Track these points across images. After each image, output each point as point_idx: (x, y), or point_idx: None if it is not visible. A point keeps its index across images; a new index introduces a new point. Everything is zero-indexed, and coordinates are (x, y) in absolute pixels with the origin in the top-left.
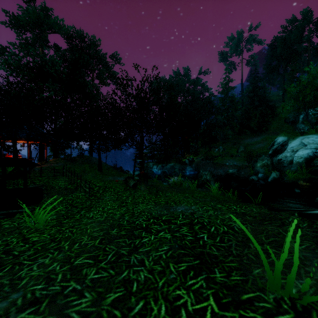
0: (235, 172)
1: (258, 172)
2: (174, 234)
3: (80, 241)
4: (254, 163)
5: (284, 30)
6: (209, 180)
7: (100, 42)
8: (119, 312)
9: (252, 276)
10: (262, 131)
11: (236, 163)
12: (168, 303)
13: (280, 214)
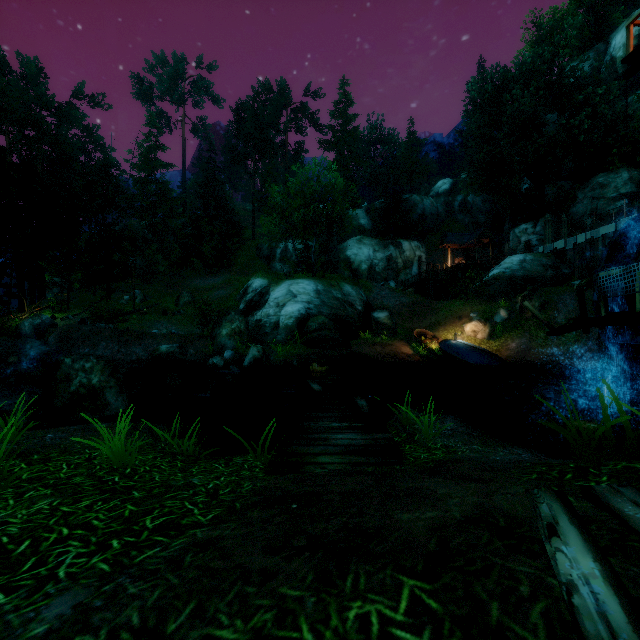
0: (176, 350)
1: (223, 348)
2: None
3: None
4: (215, 329)
5: (256, 96)
6: (102, 388)
7: None
8: None
9: None
10: (222, 267)
11: (176, 330)
12: None
13: None
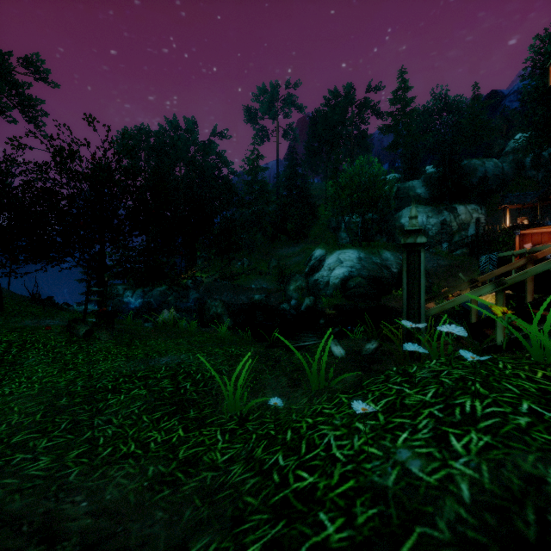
0: (263, 298)
1: (291, 298)
2: (152, 389)
3: (8, 421)
4: (286, 286)
5: (327, 103)
6: (222, 314)
7: None
8: (87, 459)
9: (221, 406)
10: (301, 239)
11: (266, 285)
12: (138, 443)
13: (272, 351)
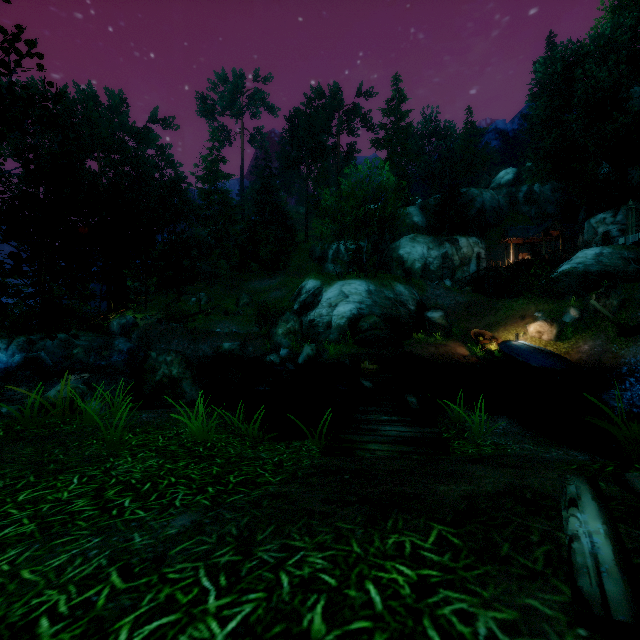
0: (237, 347)
1: (279, 346)
2: None
3: None
4: (272, 328)
5: (309, 102)
6: (180, 378)
7: None
8: None
9: None
10: (277, 270)
11: (236, 329)
12: None
13: None
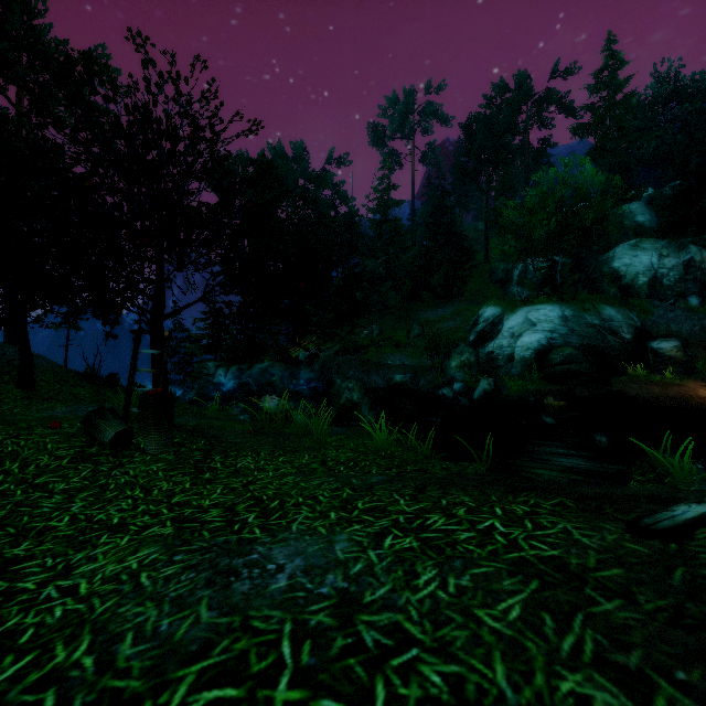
0: (408, 380)
1: (452, 380)
2: None
3: None
4: (444, 361)
5: (489, 103)
6: (359, 403)
7: (43, 4)
8: None
9: None
10: (451, 297)
11: (407, 361)
12: None
13: None
